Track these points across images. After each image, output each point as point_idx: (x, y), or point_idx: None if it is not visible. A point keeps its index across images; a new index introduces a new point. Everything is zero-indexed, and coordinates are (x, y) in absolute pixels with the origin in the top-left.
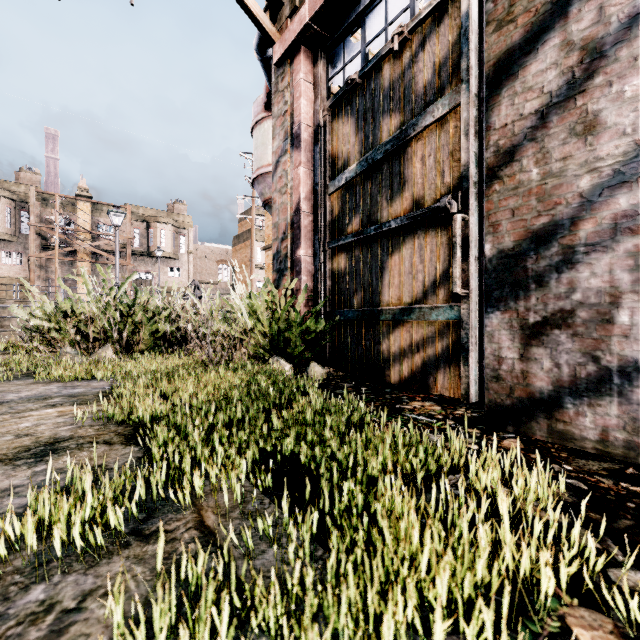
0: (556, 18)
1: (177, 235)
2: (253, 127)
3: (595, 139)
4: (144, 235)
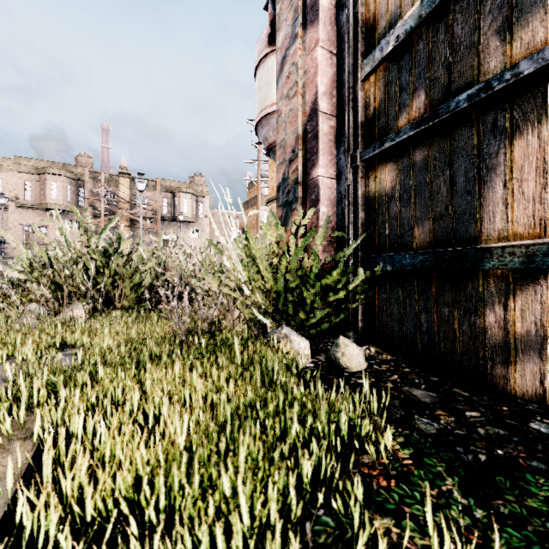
0: None
1: (197, 202)
2: (256, 68)
3: None
4: (170, 203)
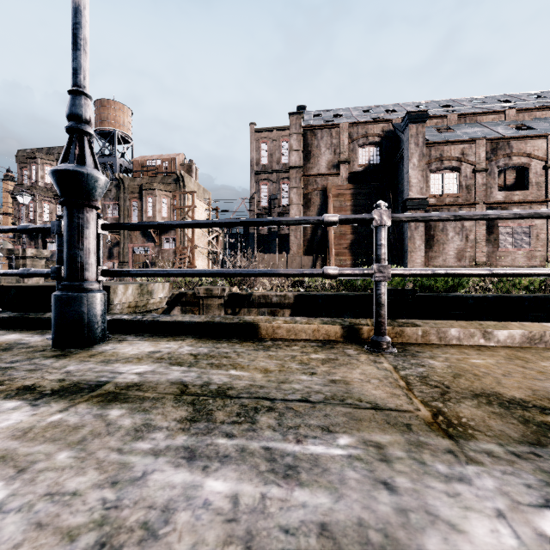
0: None
1: None
2: (3, 240)
3: None
4: None
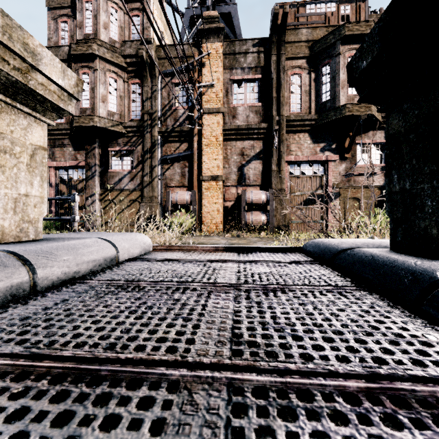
0: (91, 197)
1: None
2: None
3: (94, 208)
4: None
